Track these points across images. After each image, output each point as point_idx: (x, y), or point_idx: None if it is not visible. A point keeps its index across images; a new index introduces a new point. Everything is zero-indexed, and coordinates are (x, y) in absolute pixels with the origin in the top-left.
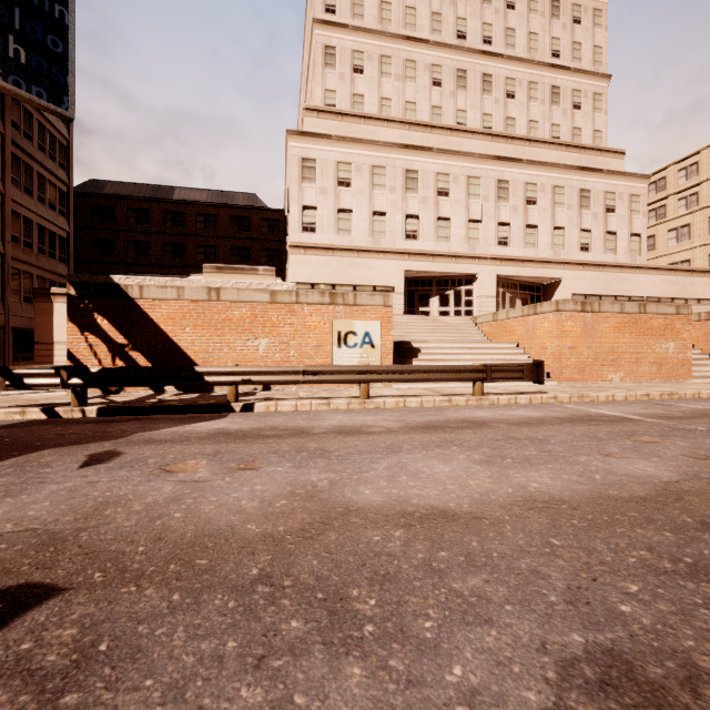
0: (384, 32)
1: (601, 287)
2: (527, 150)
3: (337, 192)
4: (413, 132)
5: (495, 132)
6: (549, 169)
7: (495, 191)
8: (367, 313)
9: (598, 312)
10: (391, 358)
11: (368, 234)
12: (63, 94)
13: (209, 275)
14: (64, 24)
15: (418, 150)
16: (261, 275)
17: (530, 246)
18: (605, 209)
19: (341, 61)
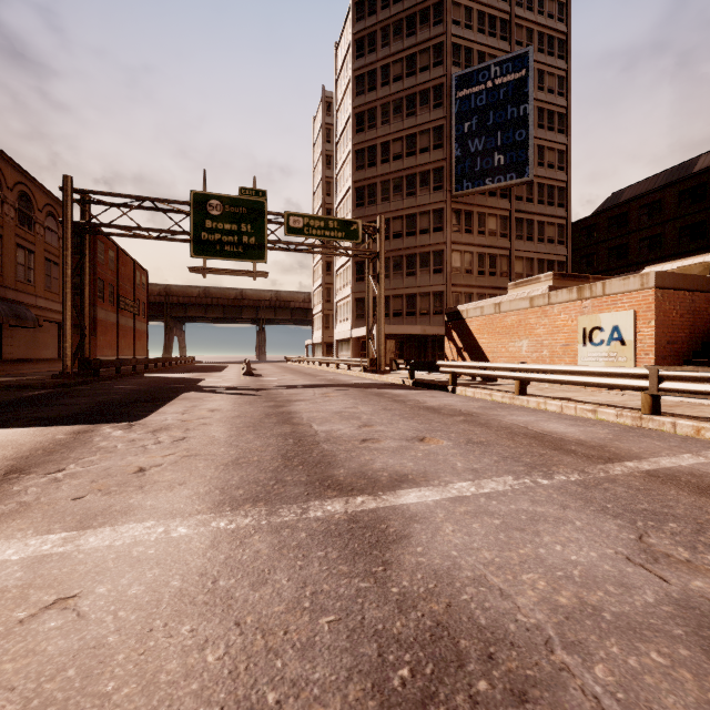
0: None
1: None
2: None
3: None
4: None
5: None
6: None
7: None
8: (618, 302)
9: None
10: (651, 358)
11: None
12: (525, 167)
13: (510, 292)
14: (526, 116)
15: None
16: (542, 282)
17: None
18: None
19: None
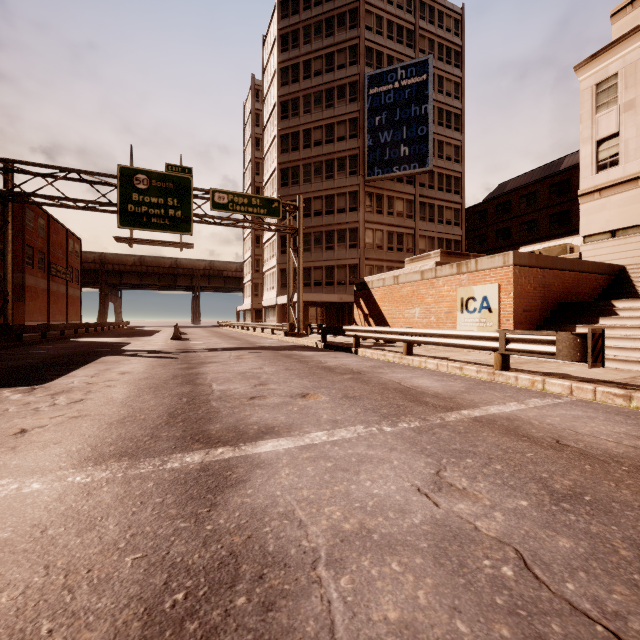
0: None
1: None
2: None
3: None
4: None
5: None
6: None
7: None
8: (487, 277)
9: None
10: (510, 323)
11: None
12: (426, 158)
13: (407, 266)
14: (427, 114)
15: None
16: (432, 258)
17: None
18: None
19: None
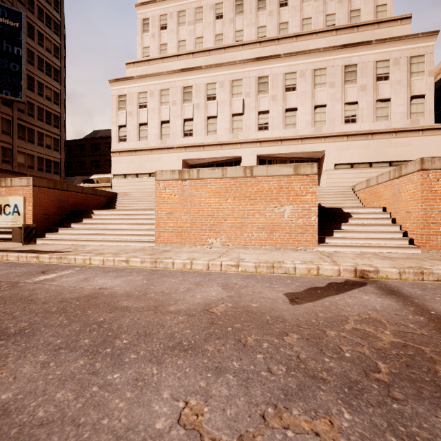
0: None
1: (371, 155)
2: (294, 45)
3: (139, 113)
4: (196, 58)
5: (262, 39)
6: (308, 55)
7: (255, 87)
8: (18, 191)
9: (197, 179)
10: (31, 222)
11: (158, 137)
12: (19, 91)
13: None
14: (20, 56)
15: (191, 70)
16: None
17: (291, 127)
18: (375, 78)
19: (152, 26)
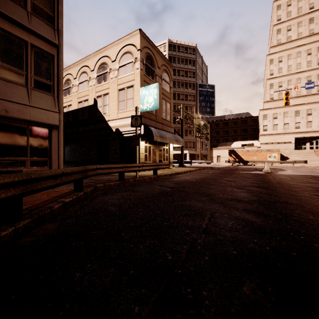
0: (289, 74)
1: None
2: None
3: (273, 120)
4: (299, 99)
5: None
6: None
7: None
8: (274, 152)
9: None
10: (279, 160)
11: (282, 129)
12: (213, 113)
13: (246, 147)
14: (214, 101)
15: (299, 105)
16: (254, 147)
17: None
18: None
19: (275, 86)
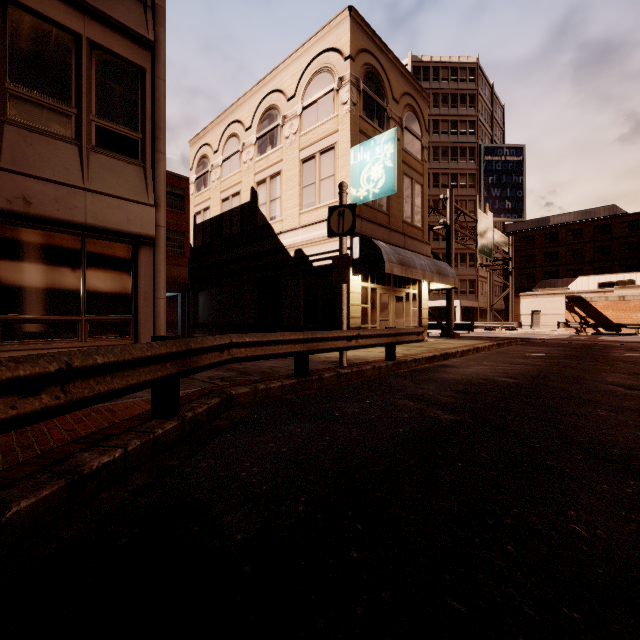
0: None
1: None
2: None
3: None
4: None
5: None
6: None
7: None
8: None
9: None
10: None
11: None
12: (522, 212)
13: (616, 290)
14: (522, 183)
15: None
16: None
17: None
18: None
19: None
